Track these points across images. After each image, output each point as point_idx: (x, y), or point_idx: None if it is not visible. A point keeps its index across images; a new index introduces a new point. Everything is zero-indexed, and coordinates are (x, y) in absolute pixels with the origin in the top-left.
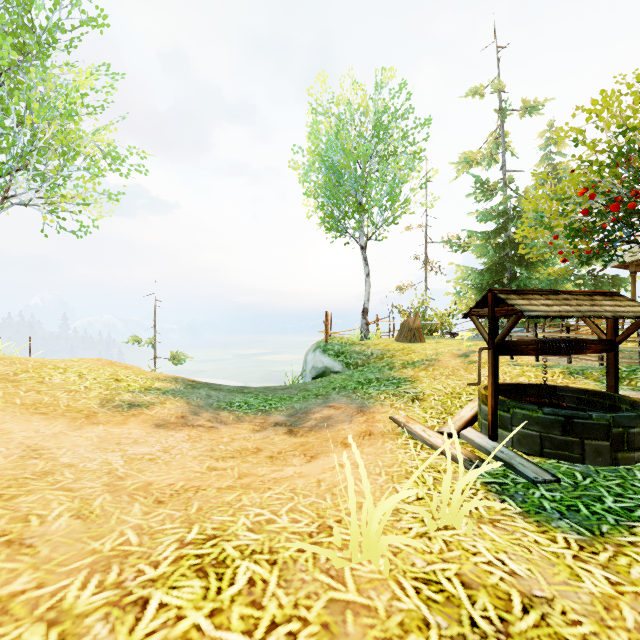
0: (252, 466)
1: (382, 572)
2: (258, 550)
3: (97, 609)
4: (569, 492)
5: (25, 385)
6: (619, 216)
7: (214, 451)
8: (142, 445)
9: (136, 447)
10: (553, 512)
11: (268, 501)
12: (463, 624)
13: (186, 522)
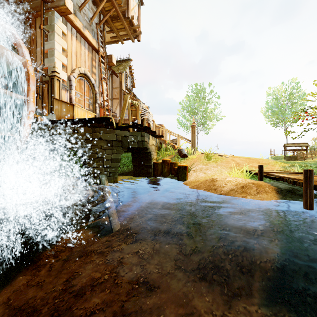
0: None
1: None
2: None
3: None
4: None
5: None
6: None
7: None
8: None
9: None
10: None
11: None
12: None
13: None
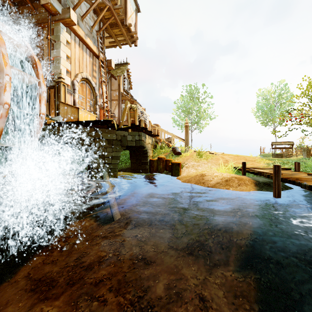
0: None
1: None
2: None
3: None
4: None
5: None
6: None
7: None
8: None
9: None
10: None
11: None
12: None
13: None
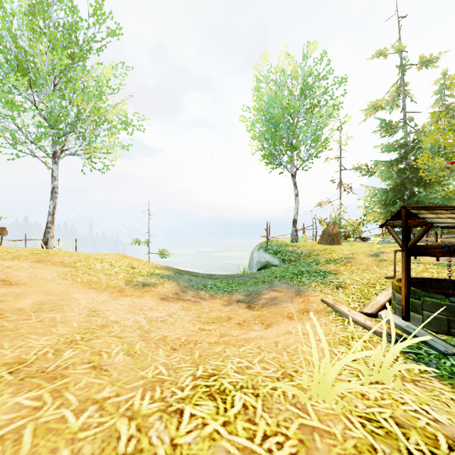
0: (227, 329)
1: (334, 409)
2: (245, 386)
3: (154, 413)
4: None
5: (81, 270)
6: None
7: (200, 317)
8: (155, 311)
9: (152, 312)
10: None
11: (244, 354)
12: (402, 452)
13: (194, 363)
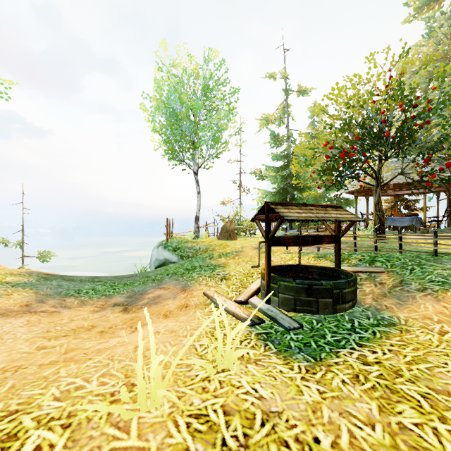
0: (81, 341)
1: (164, 415)
2: (57, 417)
3: None
4: (307, 334)
5: None
6: (347, 161)
7: (49, 332)
8: None
9: None
10: (295, 349)
11: (84, 370)
12: (216, 446)
13: None
